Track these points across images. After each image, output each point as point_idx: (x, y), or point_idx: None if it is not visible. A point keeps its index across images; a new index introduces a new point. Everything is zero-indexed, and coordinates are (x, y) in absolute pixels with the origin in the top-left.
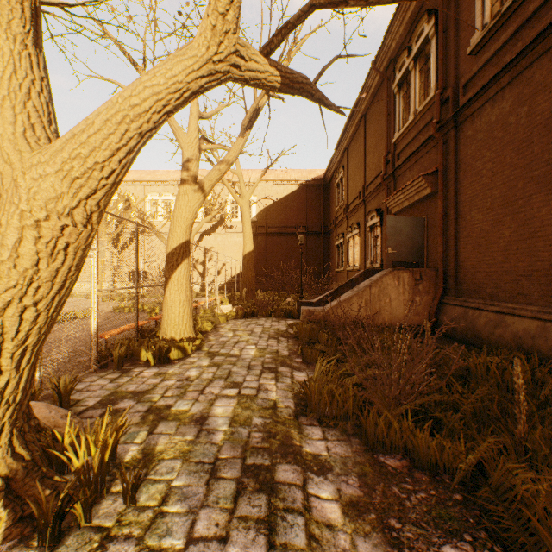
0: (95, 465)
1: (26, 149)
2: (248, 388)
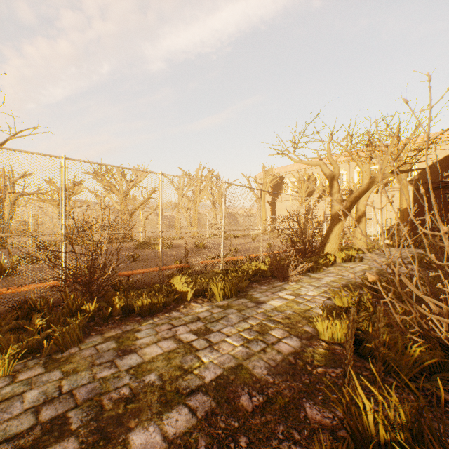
0: (353, 255)
1: (340, 201)
2: None
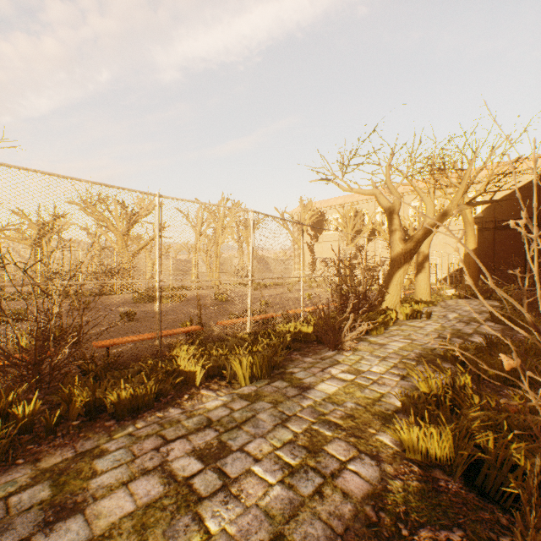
0: (419, 310)
1: (402, 241)
2: (463, 314)
